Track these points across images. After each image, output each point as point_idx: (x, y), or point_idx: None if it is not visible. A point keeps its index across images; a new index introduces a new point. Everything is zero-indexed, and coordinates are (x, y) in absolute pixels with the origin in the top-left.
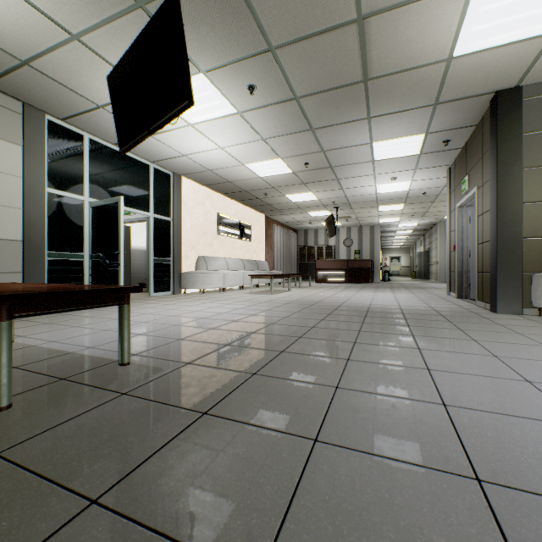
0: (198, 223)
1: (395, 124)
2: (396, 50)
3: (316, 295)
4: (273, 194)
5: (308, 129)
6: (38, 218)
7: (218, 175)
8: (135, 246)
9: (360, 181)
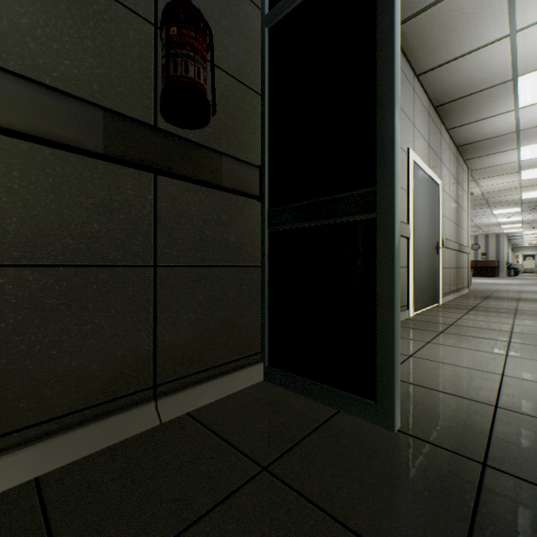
0: None
1: (502, 207)
2: (498, 200)
3: None
4: None
5: None
6: None
7: None
8: None
9: (485, 219)
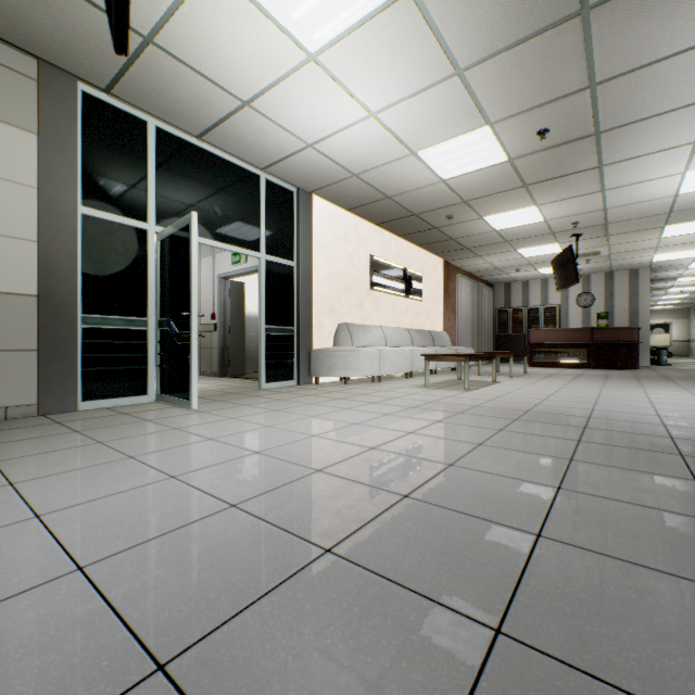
0: (338, 270)
1: None
2: None
3: (562, 397)
4: (463, 216)
5: (572, 15)
6: (64, 258)
7: (370, 185)
8: (254, 313)
9: (651, 166)
